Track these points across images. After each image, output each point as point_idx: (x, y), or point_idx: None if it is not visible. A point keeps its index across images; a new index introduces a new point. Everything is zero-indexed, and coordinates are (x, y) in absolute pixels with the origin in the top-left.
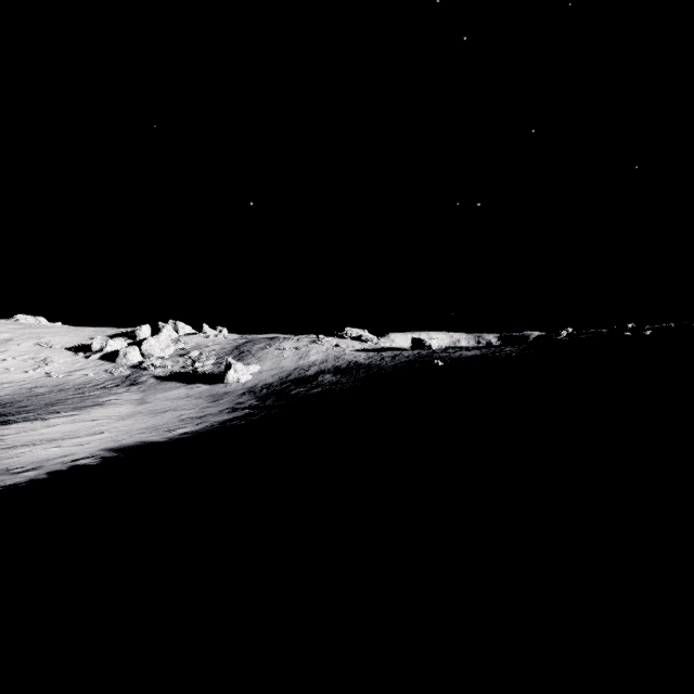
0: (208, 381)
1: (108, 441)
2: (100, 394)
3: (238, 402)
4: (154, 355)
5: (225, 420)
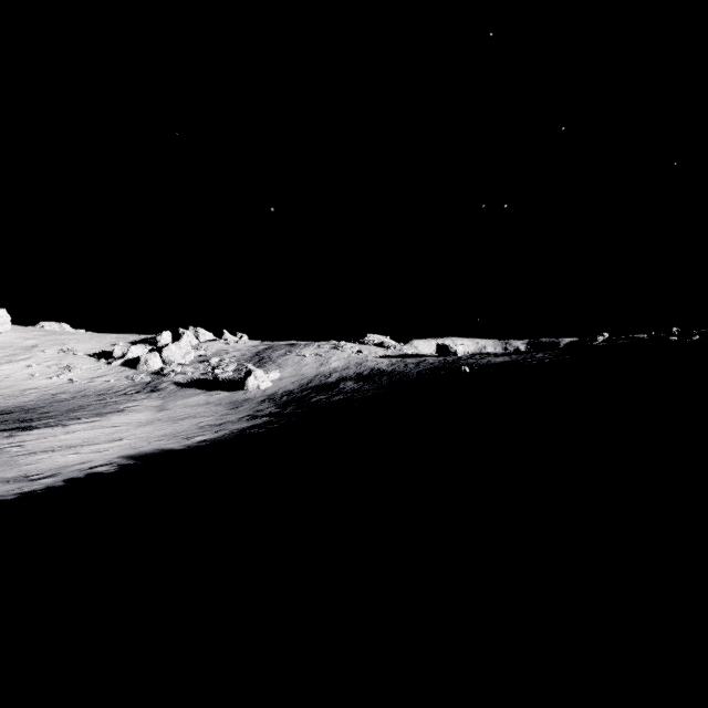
0: (228, 387)
1: (127, 449)
2: (121, 400)
3: (257, 410)
4: (175, 361)
5: (244, 427)
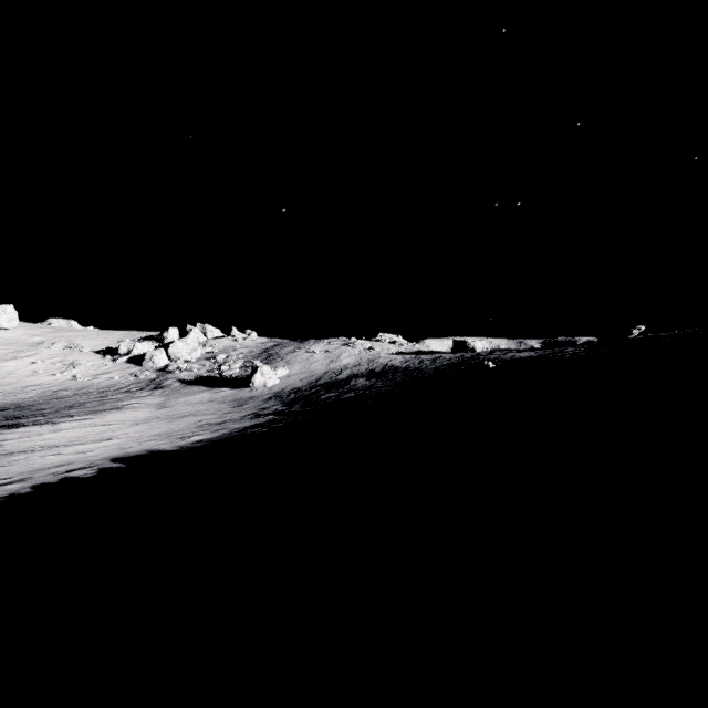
0: (234, 385)
1: (114, 449)
2: (122, 397)
3: (262, 408)
4: (181, 358)
5: (245, 427)
